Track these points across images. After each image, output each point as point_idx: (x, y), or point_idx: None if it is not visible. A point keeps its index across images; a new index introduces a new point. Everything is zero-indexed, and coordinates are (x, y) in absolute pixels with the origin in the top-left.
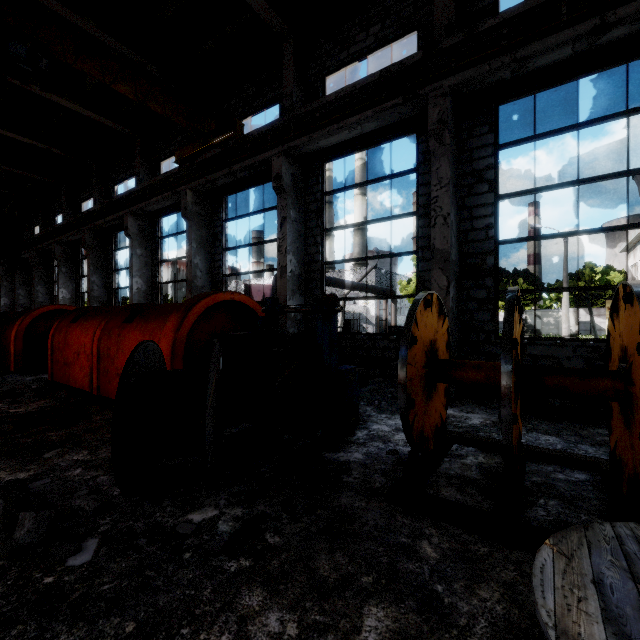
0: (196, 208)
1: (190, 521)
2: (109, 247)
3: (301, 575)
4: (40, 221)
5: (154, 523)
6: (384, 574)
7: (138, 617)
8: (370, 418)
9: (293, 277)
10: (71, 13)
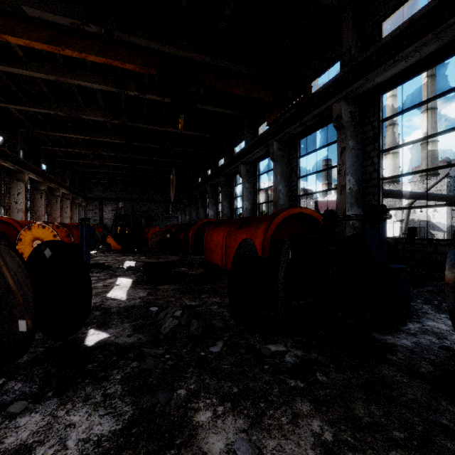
0: (279, 153)
1: (269, 349)
2: (231, 184)
3: (339, 407)
4: (201, 174)
5: (249, 343)
6: (416, 438)
7: (239, 387)
8: (426, 315)
9: (351, 193)
10: (213, 59)
